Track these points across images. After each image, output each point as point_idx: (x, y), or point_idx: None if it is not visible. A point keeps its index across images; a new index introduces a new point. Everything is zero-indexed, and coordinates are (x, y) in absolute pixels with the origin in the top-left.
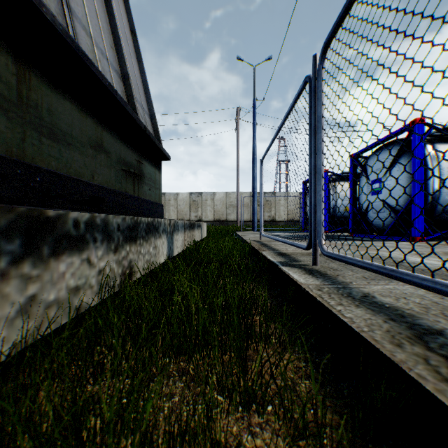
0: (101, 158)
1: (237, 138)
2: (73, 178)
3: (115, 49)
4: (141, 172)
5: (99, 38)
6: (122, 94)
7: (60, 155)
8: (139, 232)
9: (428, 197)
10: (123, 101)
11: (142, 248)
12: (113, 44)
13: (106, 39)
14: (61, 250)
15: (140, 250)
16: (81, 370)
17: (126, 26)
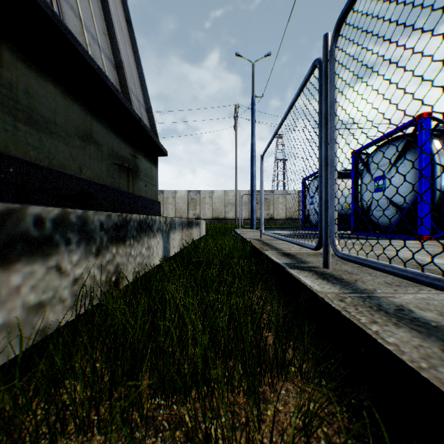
0: (90, 150)
1: (236, 136)
2: (56, 171)
3: (109, 36)
4: (136, 167)
5: (90, 22)
6: (115, 83)
7: (41, 144)
8: (129, 231)
9: (435, 194)
10: (115, 88)
11: (132, 250)
12: (106, 31)
13: (97, 24)
14: (15, 256)
15: (130, 251)
16: (29, 432)
17: (121, 15)
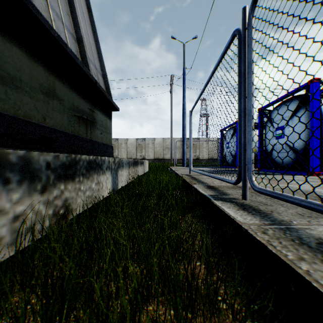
0: (53, 104)
1: (171, 98)
2: (20, 119)
3: (71, 17)
4: (93, 119)
5: (55, 3)
6: (76, 53)
7: (6, 97)
8: (78, 170)
9: None
10: (73, 54)
11: (82, 185)
12: (70, 12)
13: (62, 6)
14: None
15: (79, 187)
16: None
17: (83, 3)
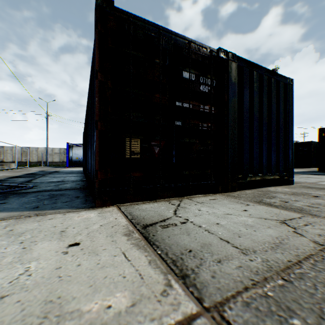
0: None
1: None
2: None
3: None
4: None
5: None
6: None
7: None
8: None
9: (70, 158)
10: None
11: None
12: None
13: None
14: None
15: None
16: None
17: None
